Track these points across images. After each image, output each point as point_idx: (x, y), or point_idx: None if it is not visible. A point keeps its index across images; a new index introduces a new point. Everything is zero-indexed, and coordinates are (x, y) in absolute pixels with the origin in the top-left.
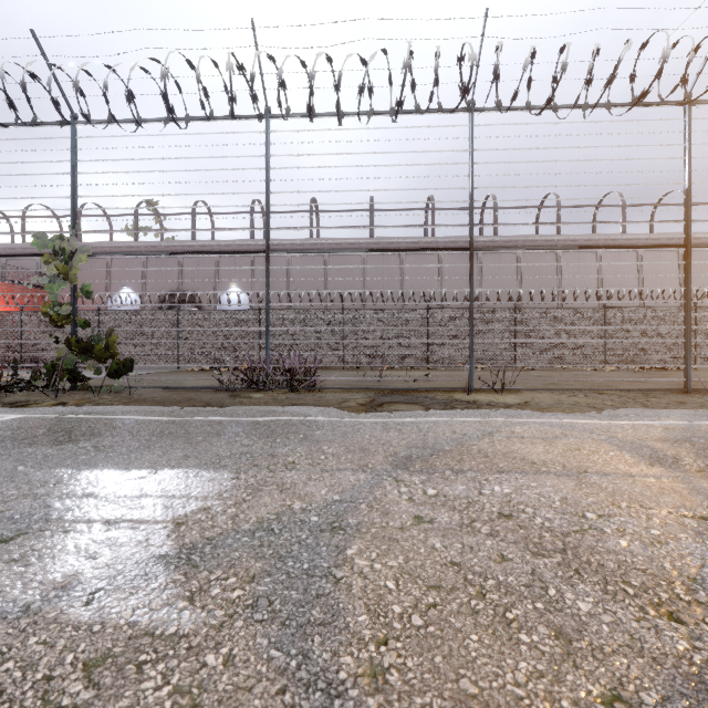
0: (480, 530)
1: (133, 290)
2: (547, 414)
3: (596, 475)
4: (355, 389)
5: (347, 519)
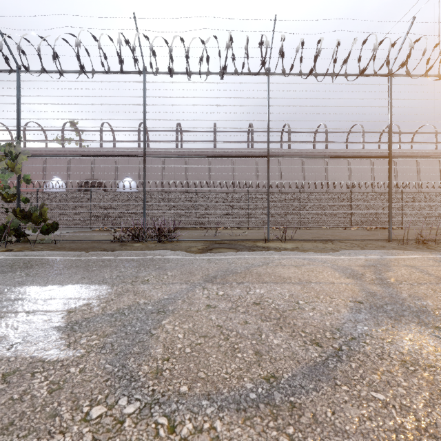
0: (239, 310)
1: (61, 179)
2: (305, 253)
3: (315, 283)
4: (199, 241)
5: (168, 307)
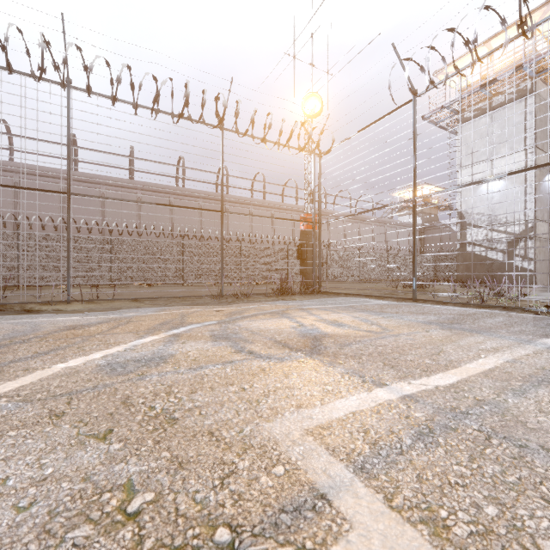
0: None
1: None
2: (54, 315)
3: None
4: None
5: None
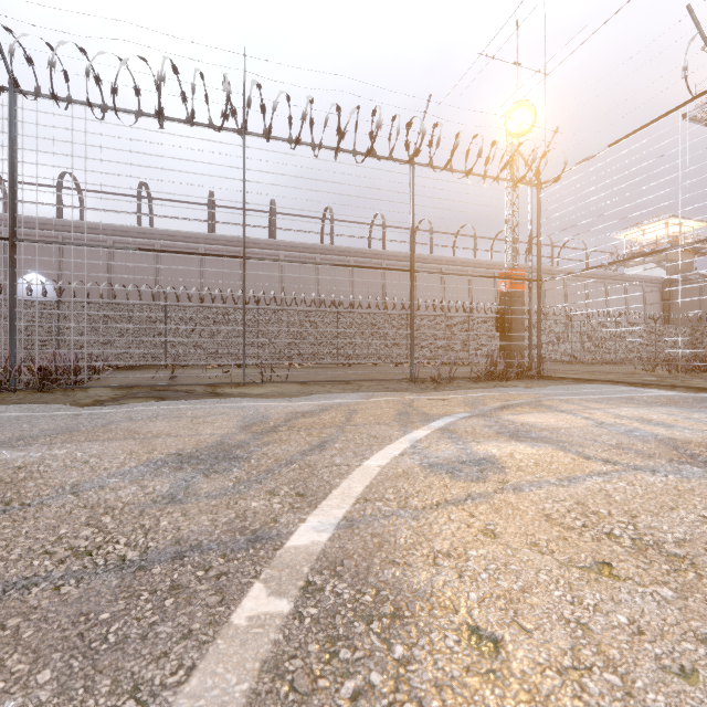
0: None
1: None
2: (255, 400)
3: (169, 437)
4: (128, 387)
5: None
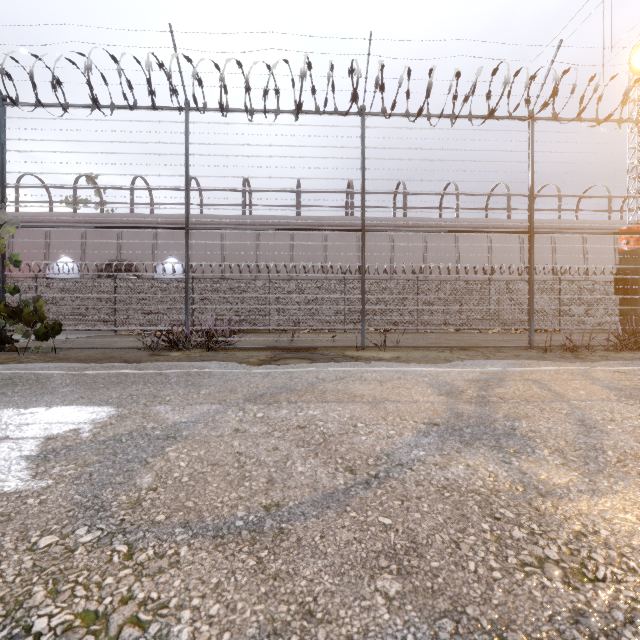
0: (274, 435)
1: (72, 259)
2: (403, 364)
3: (392, 402)
4: (266, 349)
5: (183, 432)
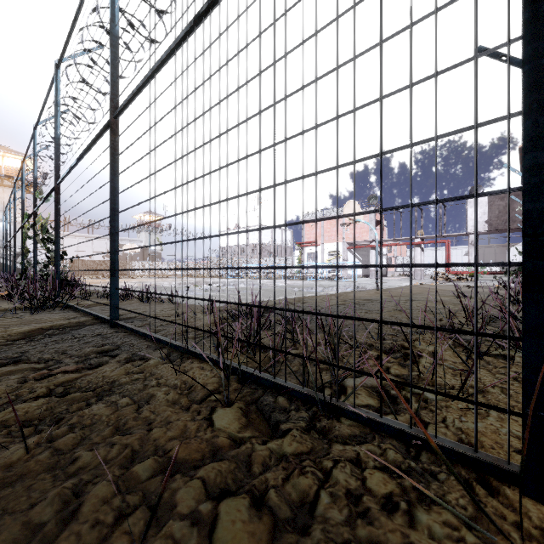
0: None
1: None
2: None
3: None
4: None
5: None
